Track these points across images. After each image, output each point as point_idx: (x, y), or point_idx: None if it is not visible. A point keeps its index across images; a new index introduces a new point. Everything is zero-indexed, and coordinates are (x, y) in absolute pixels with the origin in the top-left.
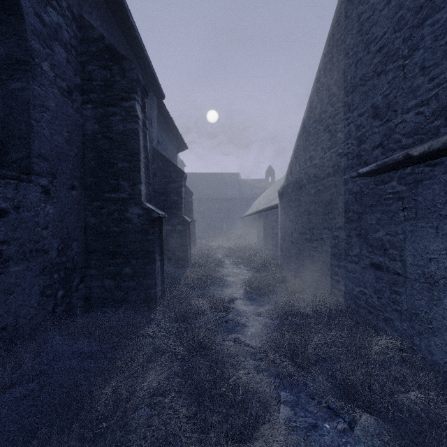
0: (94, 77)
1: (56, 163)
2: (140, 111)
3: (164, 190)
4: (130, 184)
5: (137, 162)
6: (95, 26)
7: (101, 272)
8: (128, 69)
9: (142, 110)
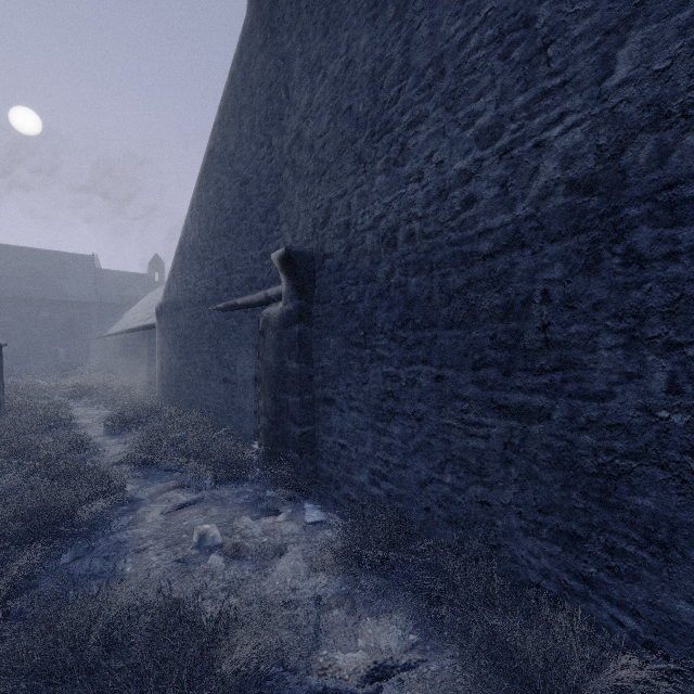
0: None
1: None
2: None
3: None
4: None
5: None
6: None
7: None
8: None
9: None
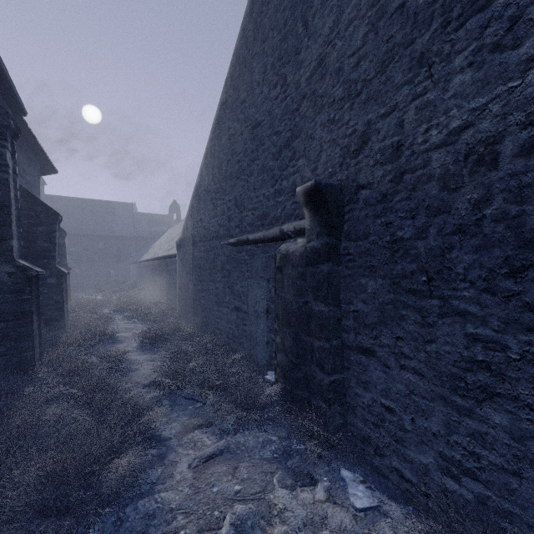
0: None
1: None
2: (10, 158)
3: (27, 234)
4: None
5: (7, 215)
6: None
7: None
8: None
9: (12, 156)
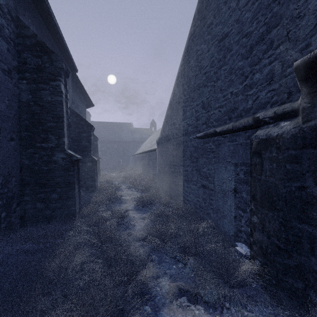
0: (28, 62)
1: (0, 123)
2: (63, 88)
3: (77, 137)
4: (57, 137)
5: (61, 123)
6: (27, 23)
7: (34, 198)
8: (55, 60)
9: (64, 87)
